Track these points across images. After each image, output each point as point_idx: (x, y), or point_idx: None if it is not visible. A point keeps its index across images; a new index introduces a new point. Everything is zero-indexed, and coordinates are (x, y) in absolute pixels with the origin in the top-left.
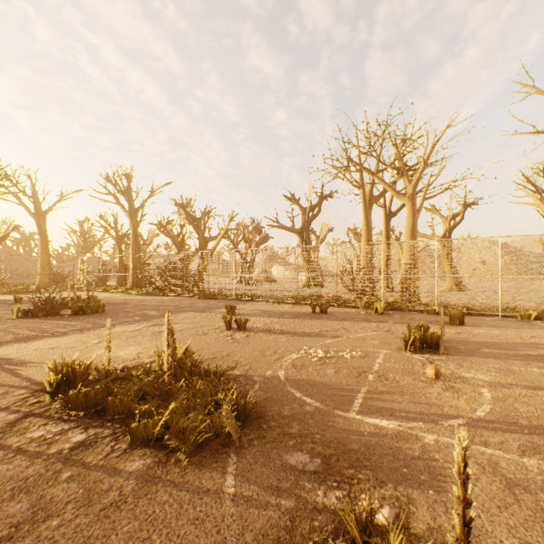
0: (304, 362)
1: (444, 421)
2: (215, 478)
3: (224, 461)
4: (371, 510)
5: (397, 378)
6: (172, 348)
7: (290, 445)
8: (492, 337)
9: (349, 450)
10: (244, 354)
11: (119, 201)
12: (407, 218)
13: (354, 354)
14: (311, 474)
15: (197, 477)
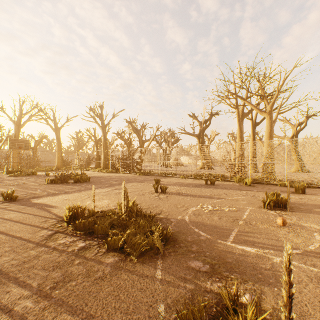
0: (200, 212)
1: None
2: (151, 270)
3: (155, 262)
4: (237, 292)
5: (257, 224)
6: (127, 201)
7: (191, 257)
8: None
9: (226, 262)
10: (165, 206)
11: (96, 121)
12: (266, 126)
13: (230, 209)
14: (203, 273)
15: (141, 268)
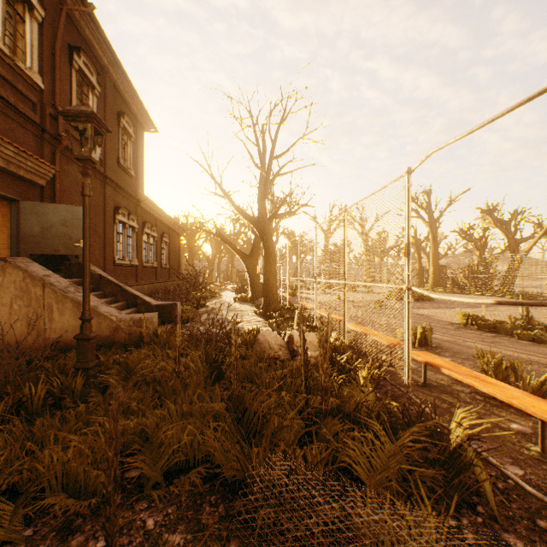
0: None
1: None
2: None
3: None
4: None
5: None
6: (526, 312)
7: None
8: None
9: None
10: None
11: (419, 215)
12: None
13: None
14: None
15: None
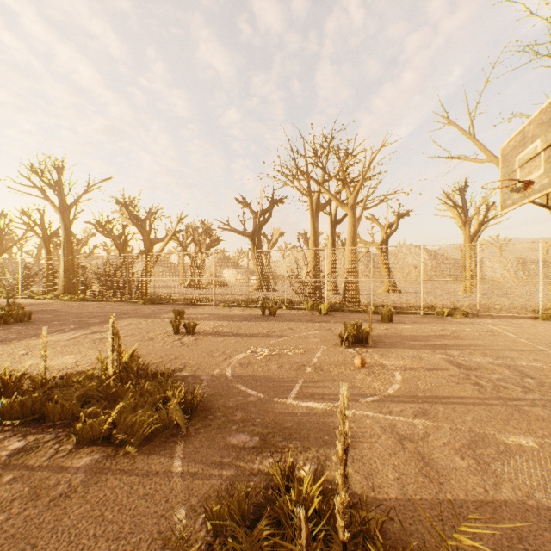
0: (251, 360)
1: (362, 399)
2: (164, 463)
3: (172, 448)
4: (293, 463)
5: (331, 369)
6: (118, 352)
7: (233, 430)
8: (412, 332)
9: (284, 428)
10: (192, 356)
11: (47, 196)
12: (349, 226)
13: (296, 351)
14: (250, 449)
15: (146, 463)
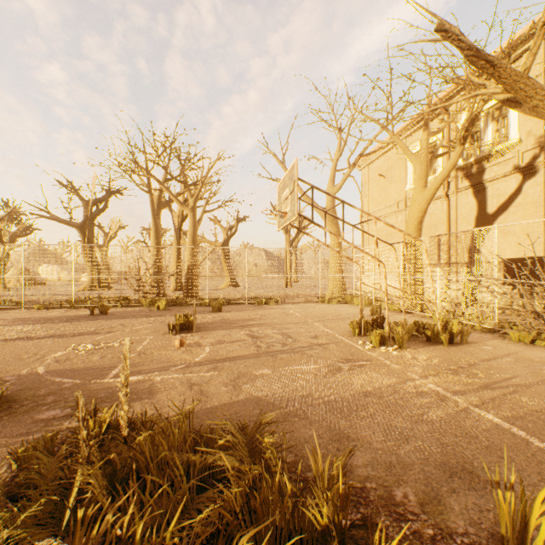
0: (71, 356)
1: (173, 368)
2: None
3: None
4: (96, 409)
5: (154, 352)
6: None
7: (44, 410)
8: (234, 317)
9: (98, 398)
10: None
11: None
12: (190, 227)
13: (124, 343)
14: (61, 418)
15: None
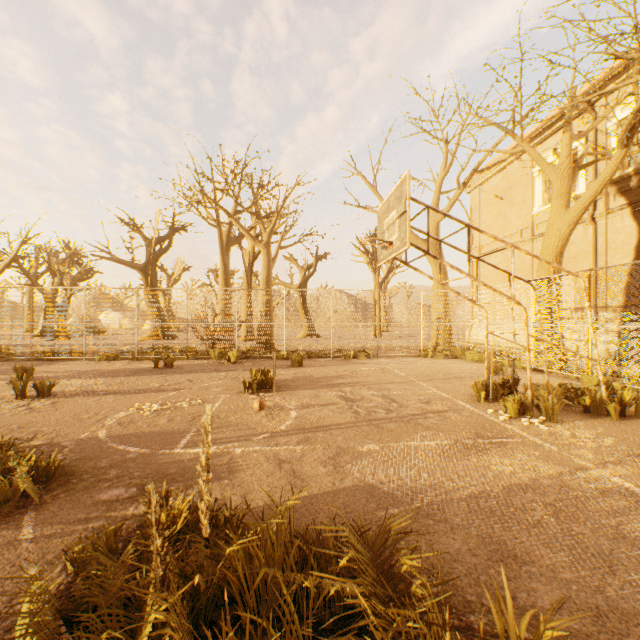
0: (135, 418)
1: (255, 437)
2: (7, 535)
3: (19, 519)
4: (168, 494)
5: (229, 416)
6: None
7: (105, 487)
8: (318, 374)
9: (167, 475)
10: (49, 422)
11: None
12: (263, 266)
13: (193, 403)
14: (125, 500)
15: None
